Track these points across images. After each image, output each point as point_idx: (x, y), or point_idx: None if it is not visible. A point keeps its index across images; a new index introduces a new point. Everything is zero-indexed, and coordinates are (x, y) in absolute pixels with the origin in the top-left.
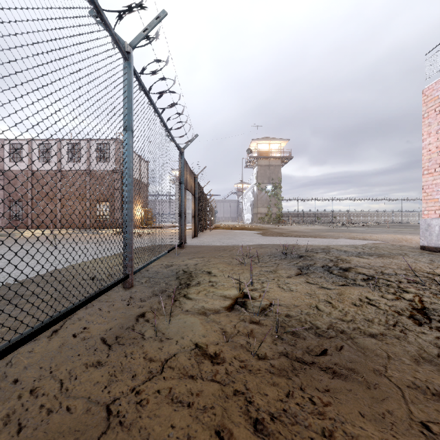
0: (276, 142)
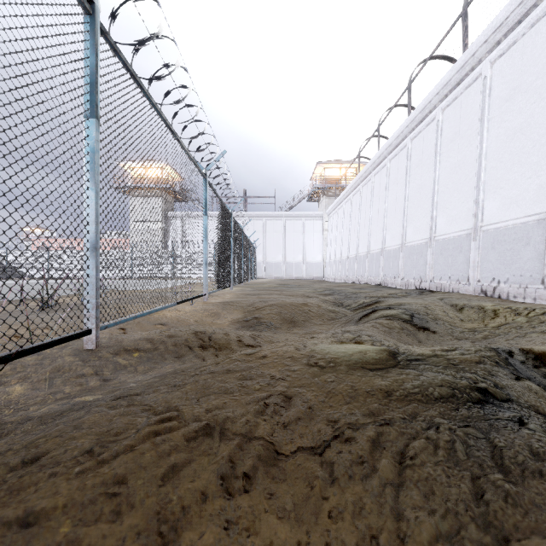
0: None
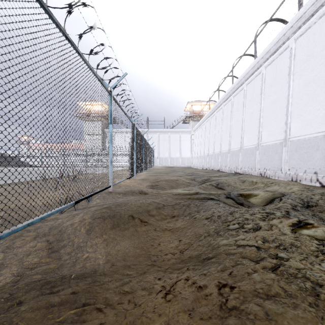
0: None
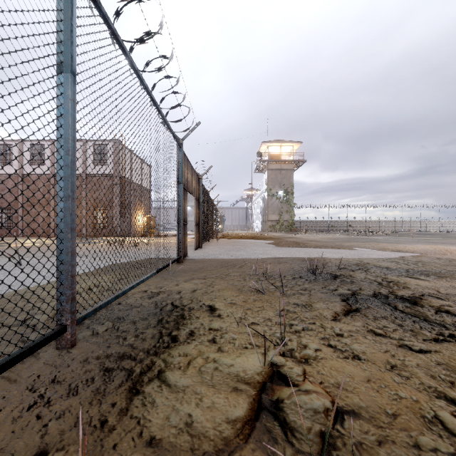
0: (287, 145)
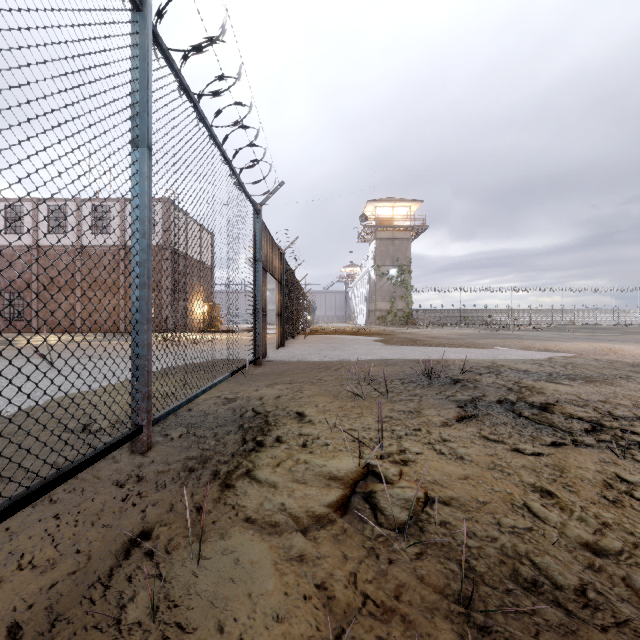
0: (403, 205)
